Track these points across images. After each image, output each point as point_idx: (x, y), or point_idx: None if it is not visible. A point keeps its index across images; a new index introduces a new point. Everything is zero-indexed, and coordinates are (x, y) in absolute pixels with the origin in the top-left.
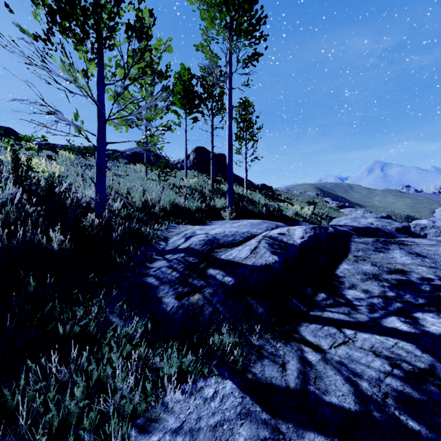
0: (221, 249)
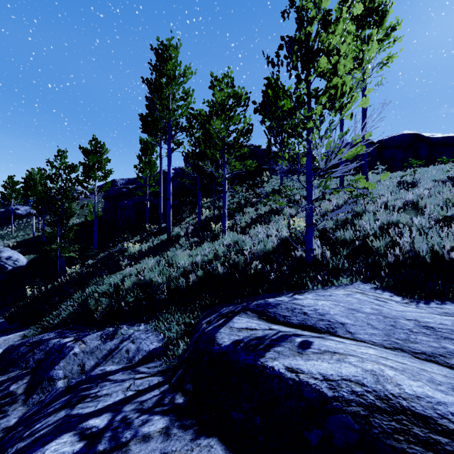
0: (253, 313)
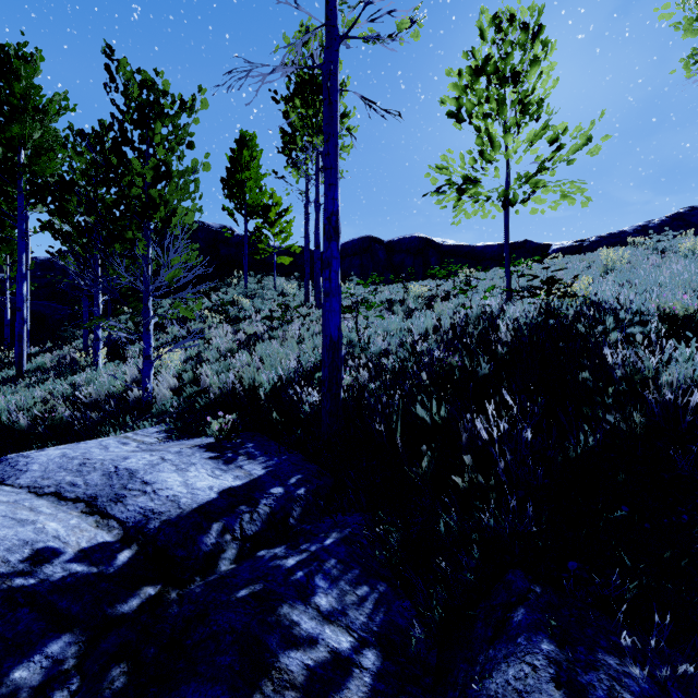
0: None
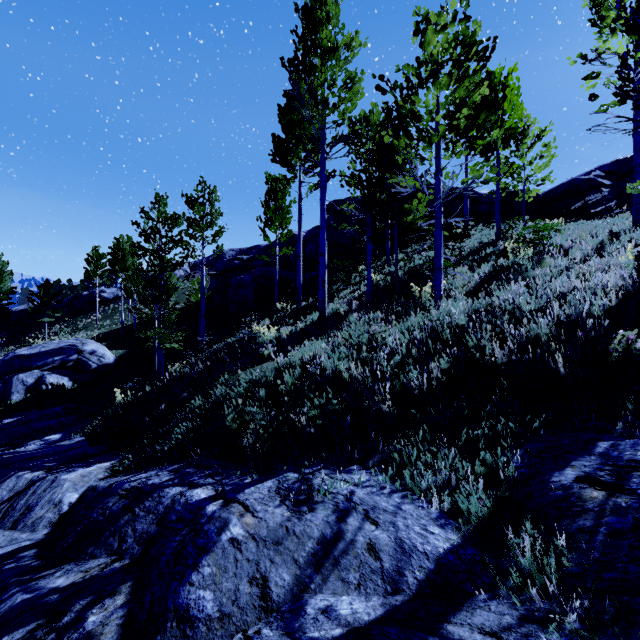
0: None
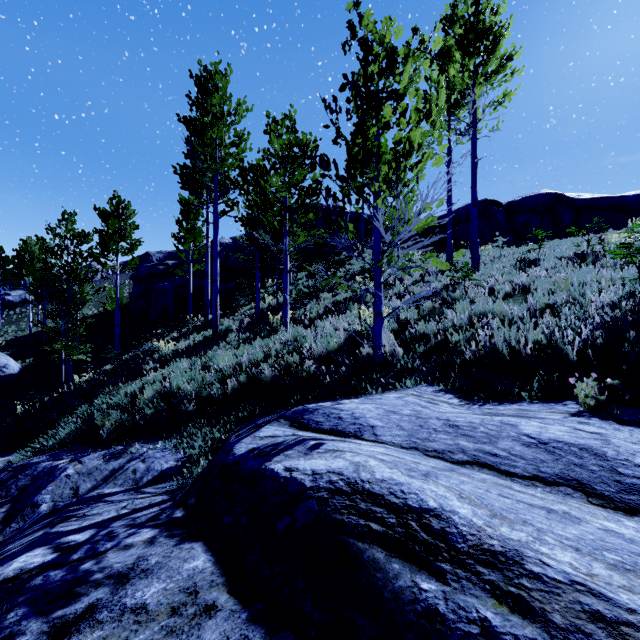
0: (286, 421)
